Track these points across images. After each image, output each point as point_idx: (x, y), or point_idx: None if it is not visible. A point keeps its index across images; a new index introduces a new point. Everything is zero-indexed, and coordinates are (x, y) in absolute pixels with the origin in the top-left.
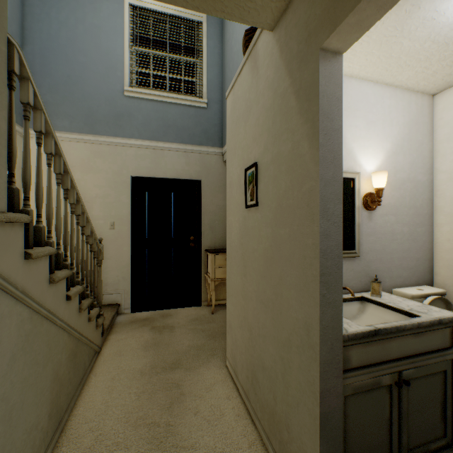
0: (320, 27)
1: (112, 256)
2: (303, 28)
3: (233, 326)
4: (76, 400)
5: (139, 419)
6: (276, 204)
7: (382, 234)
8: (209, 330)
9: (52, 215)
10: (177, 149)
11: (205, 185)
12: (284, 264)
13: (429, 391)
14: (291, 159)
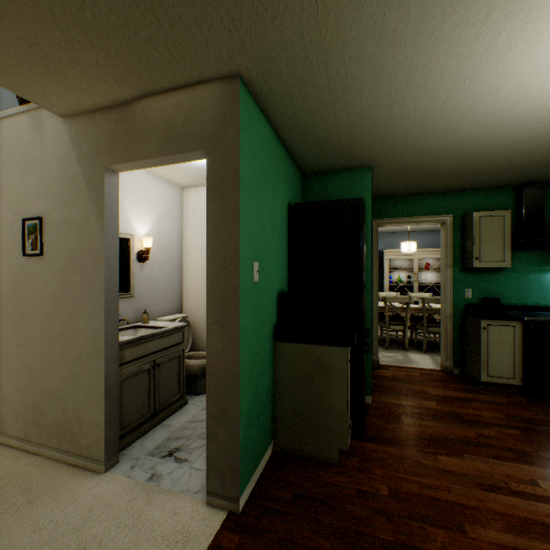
0: (106, 155)
1: None
2: (93, 143)
3: None
4: None
5: None
6: (67, 257)
7: (151, 280)
8: None
9: None
10: None
11: None
12: (76, 302)
13: (172, 369)
14: (83, 227)
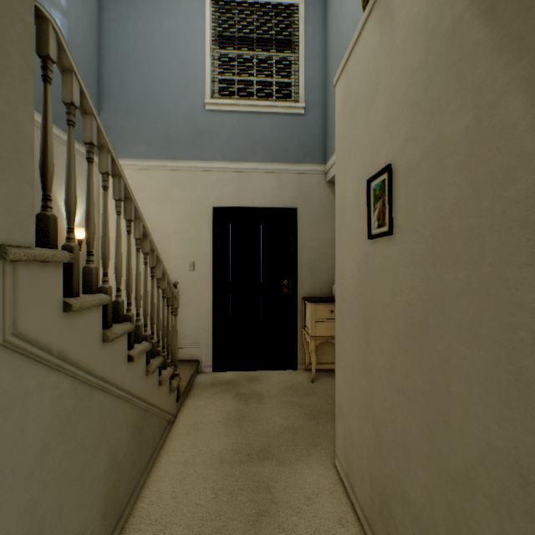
0: None
1: (192, 303)
2: None
3: (345, 412)
4: (142, 487)
5: (214, 532)
6: (433, 229)
7: None
8: (308, 405)
9: (109, 253)
10: (266, 170)
11: (302, 213)
12: (453, 335)
13: None
14: (474, 141)
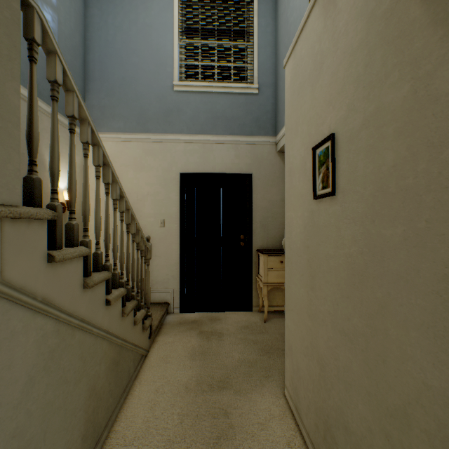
0: None
1: (162, 254)
2: None
3: (293, 349)
4: (118, 412)
5: None
6: (373, 189)
7: None
8: (261, 342)
9: (89, 211)
10: (226, 142)
11: (256, 178)
12: (391, 284)
13: None
14: (411, 110)
